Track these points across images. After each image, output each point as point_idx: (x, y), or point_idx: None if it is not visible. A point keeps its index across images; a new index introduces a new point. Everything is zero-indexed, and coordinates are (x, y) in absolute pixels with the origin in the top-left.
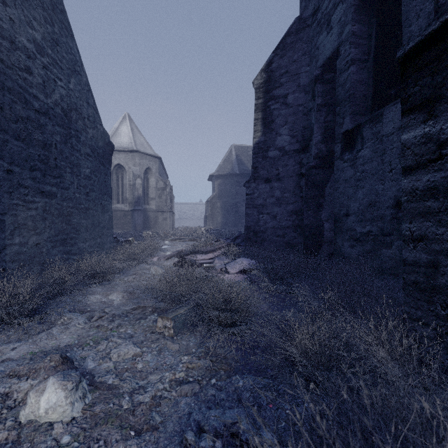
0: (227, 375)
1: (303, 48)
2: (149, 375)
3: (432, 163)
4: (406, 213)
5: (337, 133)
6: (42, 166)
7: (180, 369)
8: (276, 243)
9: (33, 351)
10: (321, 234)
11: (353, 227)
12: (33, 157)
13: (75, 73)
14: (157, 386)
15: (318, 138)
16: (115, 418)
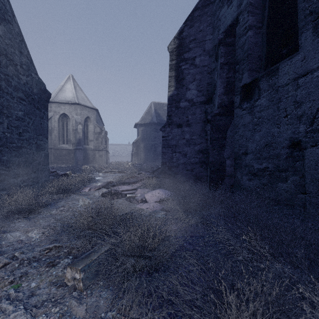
0: None
1: (207, 20)
2: None
3: None
4: None
5: (236, 87)
6: None
7: None
8: (186, 175)
9: None
10: (224, 169)
11: (251, 164)
12: None
13: (5, 22)
14: None
15: (221, 91)
16: None
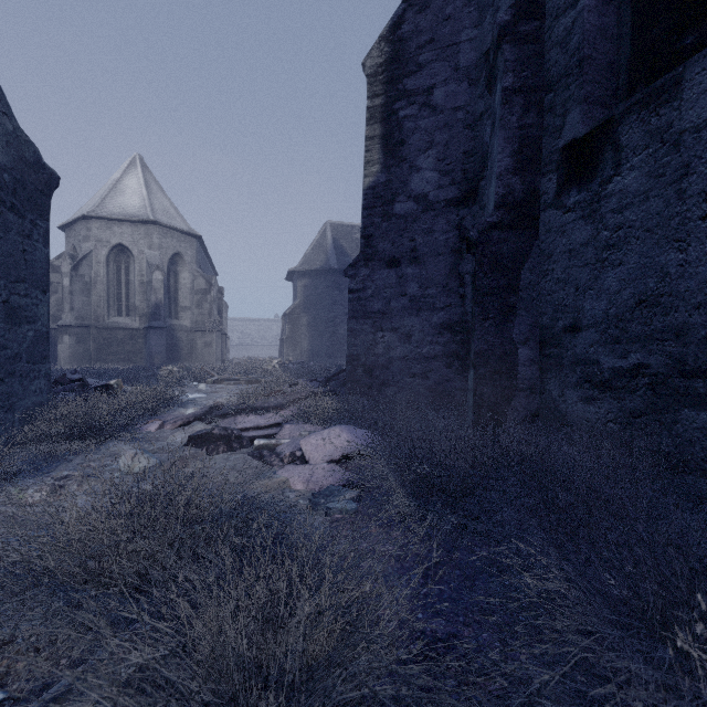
0: None
1: None
2: None
3: None
4: None
5: (546, 151)
6: None
7: None
8: (410, 389)
9: None
10: (512, 371)
11: (591, 357)
12: None
13: None
14: None
15: (505, 164)
16: None
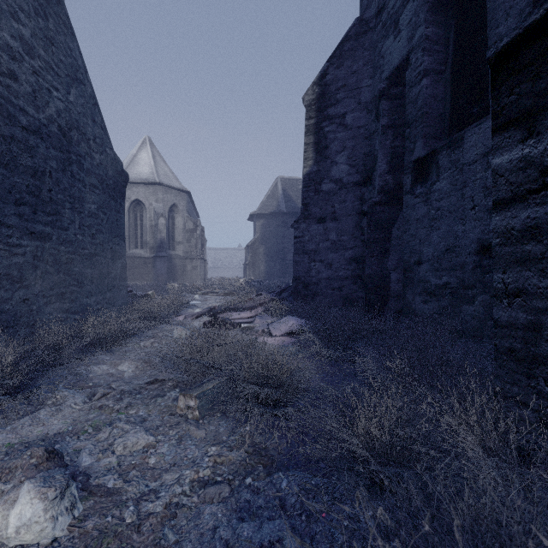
0: (266, 472)
1: (365, 56)
2: (164, 474)
3: (534, 194)
4: (498, 260)
5: (406, 161)
6: (31, 199)
7: (205, 465)
8: (331, 297)
9: (12, 442)
10: (387, 286)
11: (426, 278)
12: (19, 188)
13: (77, 82)
14: (174, 489)
15: (383, 168)
16: (113, 538)
